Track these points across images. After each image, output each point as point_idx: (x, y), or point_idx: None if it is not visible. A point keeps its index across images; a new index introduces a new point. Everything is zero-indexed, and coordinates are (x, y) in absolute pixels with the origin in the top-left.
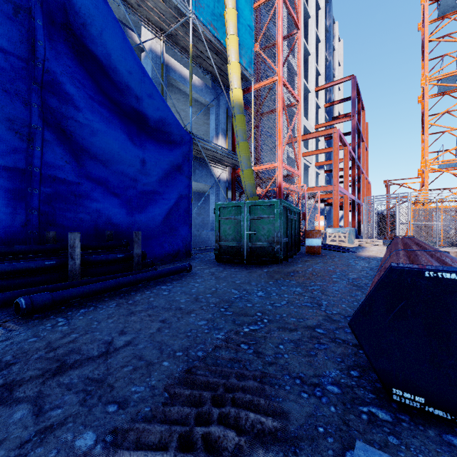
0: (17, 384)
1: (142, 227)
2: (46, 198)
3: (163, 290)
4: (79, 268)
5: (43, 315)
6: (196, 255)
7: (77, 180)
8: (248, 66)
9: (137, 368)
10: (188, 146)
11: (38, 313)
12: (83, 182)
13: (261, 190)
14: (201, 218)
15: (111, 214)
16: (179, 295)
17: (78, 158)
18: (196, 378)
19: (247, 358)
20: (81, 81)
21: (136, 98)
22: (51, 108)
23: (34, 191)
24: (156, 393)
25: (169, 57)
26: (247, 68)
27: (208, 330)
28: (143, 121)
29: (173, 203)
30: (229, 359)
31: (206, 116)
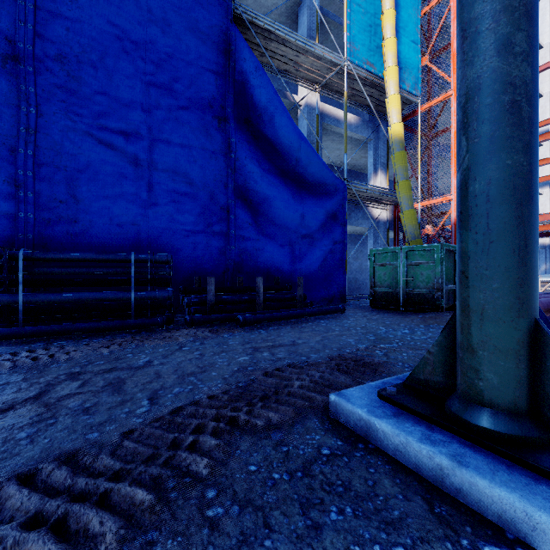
0: (258, 347)
1: (301, 273)
2: (237, 252)
3: (322, 323)
4: (262, 303)
5: (250, 328)
6: (351, 302)
7: (255, 237)
8: (412, 88)
9: (312, 350)
10: (342, 193)
11: (247, 327)
12: (259, 238)
13: (431, 229)
14: (357, 263)
15: (277, 263)
16: (334, 327)
17: (255, 220)
18: (344, 356)
19: (377, 355)
20: (258, 160)
21: (296, 162)
22: (239, 185)
23: (230, 248)
24: (323, 358)
25: (324, 104)
26: (411, 91)
27: (354, 343)
28: (302, 180)
29: (328, 251)
30: (365, 354)
31: (364, 150)
